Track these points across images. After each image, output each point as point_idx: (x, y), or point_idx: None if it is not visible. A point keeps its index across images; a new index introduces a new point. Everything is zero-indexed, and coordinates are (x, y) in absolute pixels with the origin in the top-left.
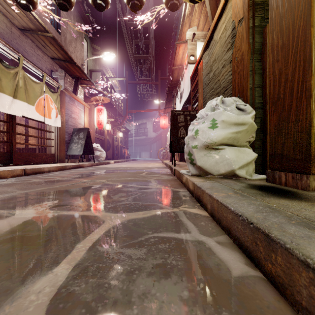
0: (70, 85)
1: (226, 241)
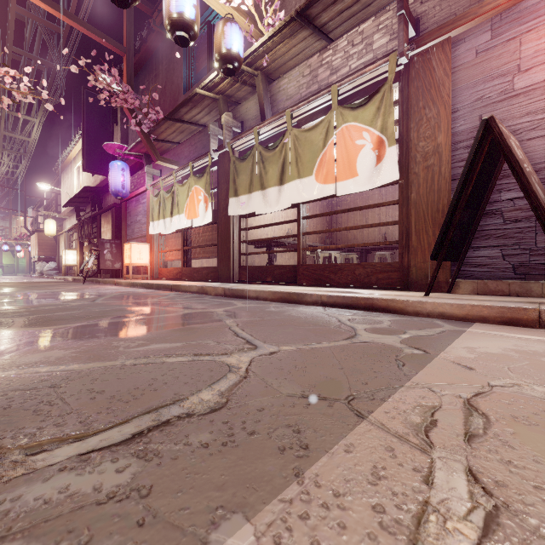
0: None
1: None
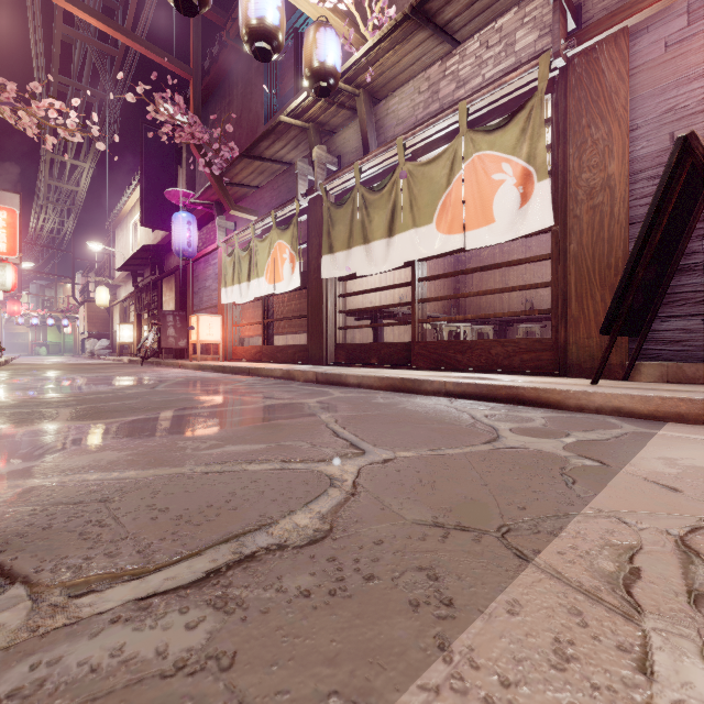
0: None
1: None
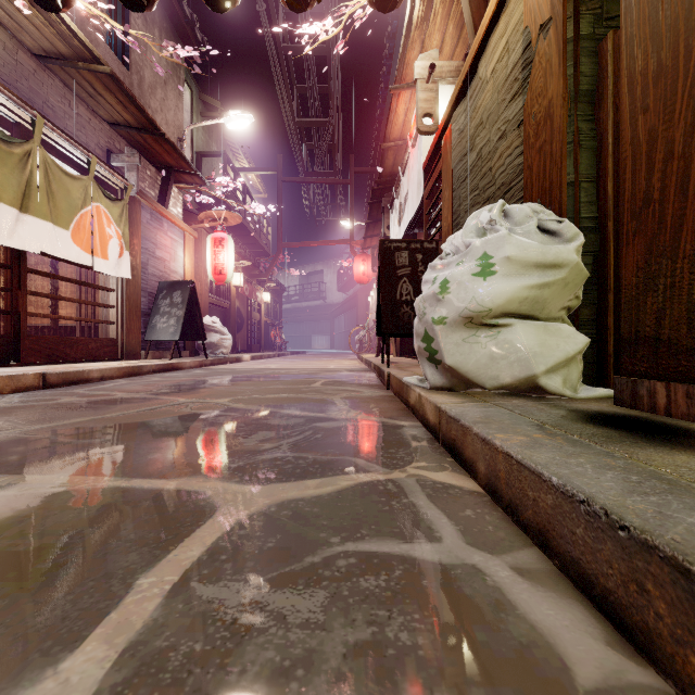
0: (152, 186)
1: (539, 566)
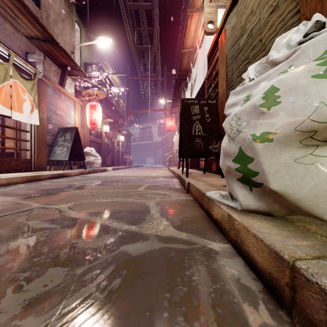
0: (56, 75)
1: None
